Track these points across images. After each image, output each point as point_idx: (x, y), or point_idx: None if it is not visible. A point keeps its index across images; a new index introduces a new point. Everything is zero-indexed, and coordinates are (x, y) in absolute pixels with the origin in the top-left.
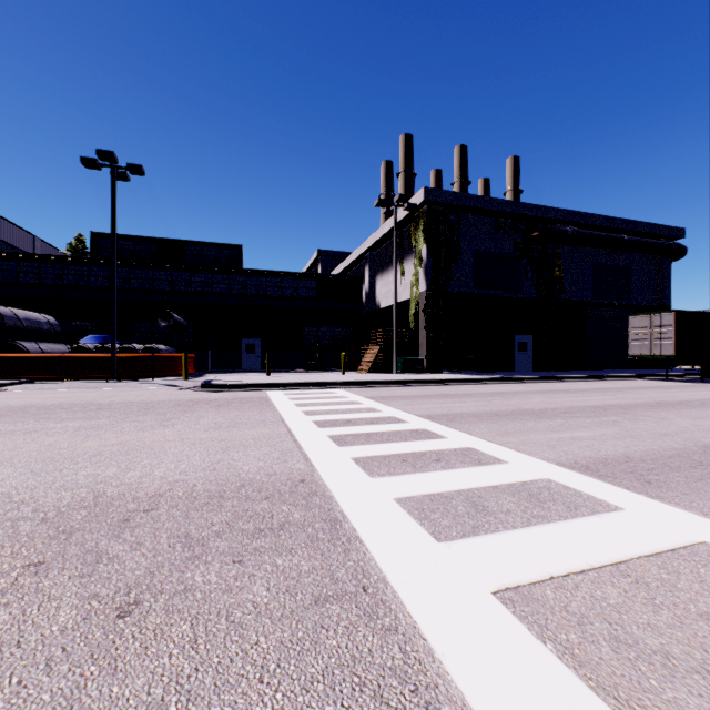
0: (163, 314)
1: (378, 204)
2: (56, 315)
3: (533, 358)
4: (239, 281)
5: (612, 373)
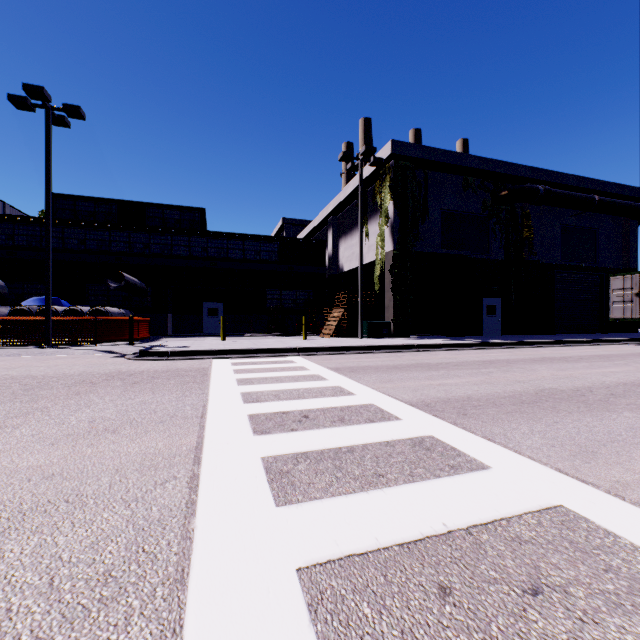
0: (115, 275)
1: (342, 158)
2: (5, 277)
3: (501, 322)
4: (199, 243)
5: (588, 337)
